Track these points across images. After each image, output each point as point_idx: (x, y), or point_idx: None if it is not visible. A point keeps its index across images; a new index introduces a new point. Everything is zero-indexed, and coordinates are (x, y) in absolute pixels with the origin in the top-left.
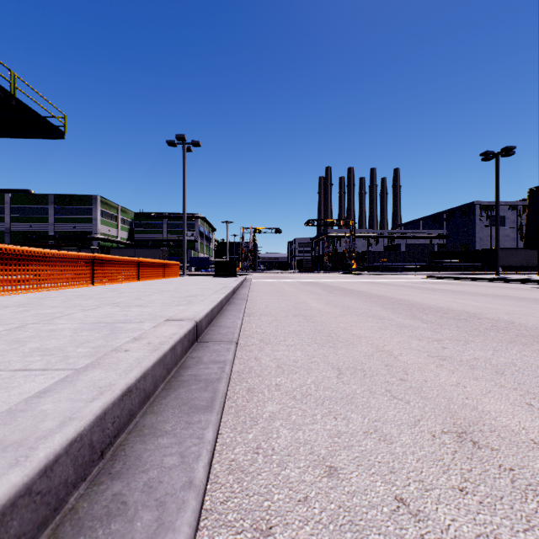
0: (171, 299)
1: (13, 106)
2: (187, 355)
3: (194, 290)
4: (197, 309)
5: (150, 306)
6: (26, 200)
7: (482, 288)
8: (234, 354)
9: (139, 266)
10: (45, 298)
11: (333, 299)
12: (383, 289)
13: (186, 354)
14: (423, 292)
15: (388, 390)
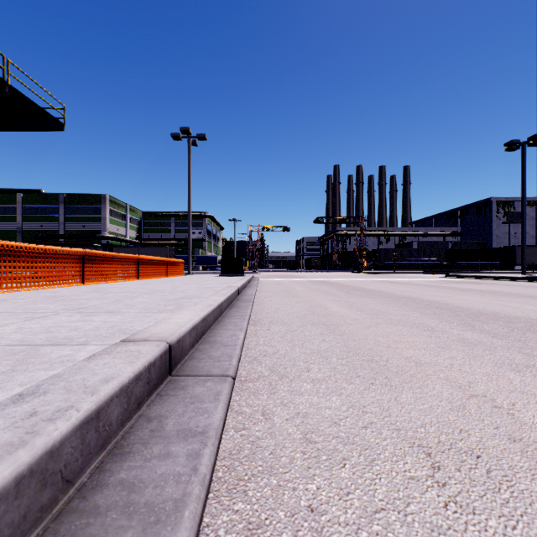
0: (158, 302)
1: (8, 95)
2: (141, 412)
3: (193, 290)
4: (181, 319)
5: (122, 313)
6: (37, 199)
7: (518, 288)
8: (226, 407)
9: (138, 264)
10: (8, 300)
11: (355, 301)
12: (406, 289)
13: (140, 408)
14: (455, 293)
15: None
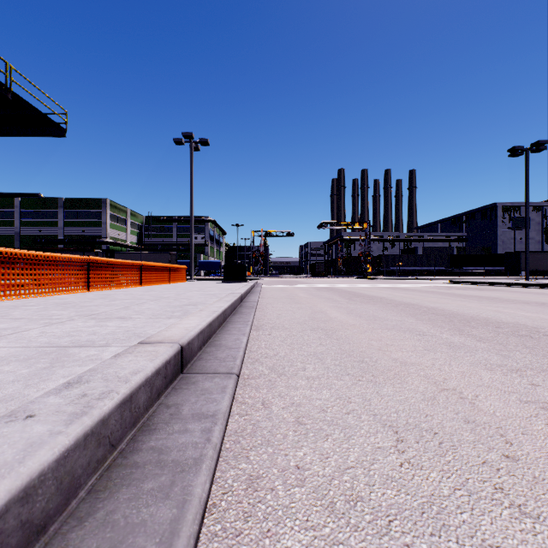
0: (165, 308)
1: (10, 101)
2: (160, 401)
3: (197, 296)
4: (189, 324)
5: (133, 319)
6: (36, 203)
7: (518, 294)
8: (232, 398)
9: (141, 270)
10: (20, 307)
11: (355, 307)
12: (407, 295)
13: (159, 398)
14: (454, 299)
15: (498, 487)
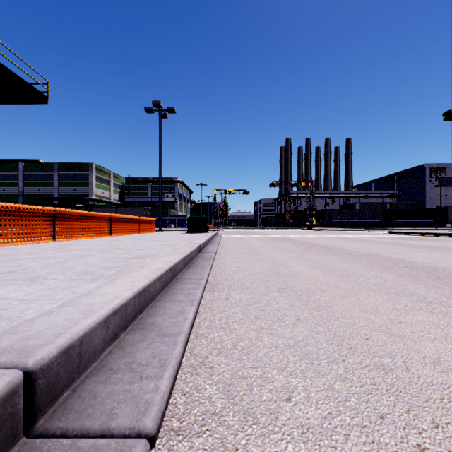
0: (104, 263)
1: None
2: None
3: (153, 247)
4: (103, 296)
5: (42, 282)
6: (35, 167)
7: None
8: None
9: (111, 221)
10: None
11: (316, 258)
12: (360, 245)
13: None
14: (411, 250)
15: None
